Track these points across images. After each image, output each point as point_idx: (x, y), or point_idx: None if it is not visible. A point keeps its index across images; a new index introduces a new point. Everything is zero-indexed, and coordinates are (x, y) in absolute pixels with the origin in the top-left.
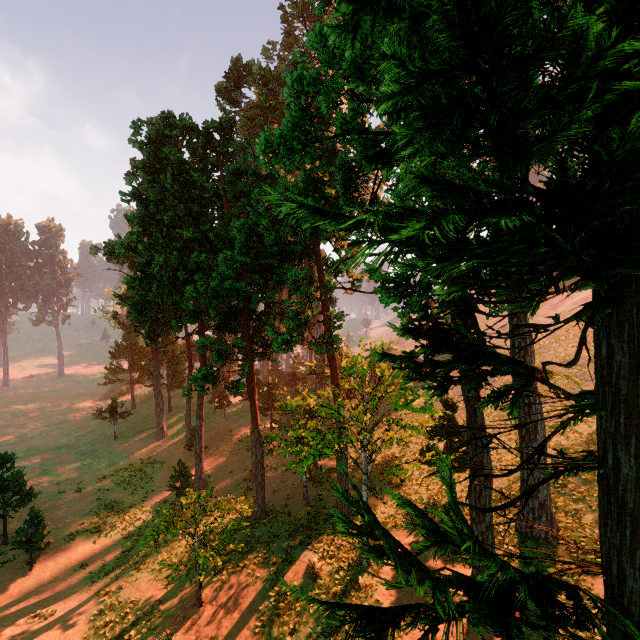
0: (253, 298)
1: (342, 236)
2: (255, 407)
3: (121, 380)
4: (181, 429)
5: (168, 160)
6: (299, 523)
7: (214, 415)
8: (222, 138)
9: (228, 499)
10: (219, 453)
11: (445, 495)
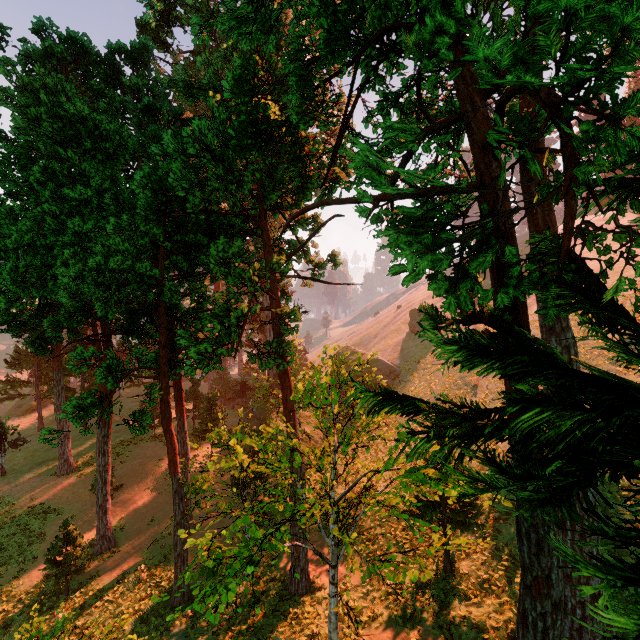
0: (165, 287)
1: (298, 202)
2: (173, 445)
3: (23, 395)
4: (95, 459)
5: (45, 87)
6: (236, 614)
7: (142, 437)
8: (136, 72)
9: (140, 570)
10: (140, 492)
11: (436, 554)
